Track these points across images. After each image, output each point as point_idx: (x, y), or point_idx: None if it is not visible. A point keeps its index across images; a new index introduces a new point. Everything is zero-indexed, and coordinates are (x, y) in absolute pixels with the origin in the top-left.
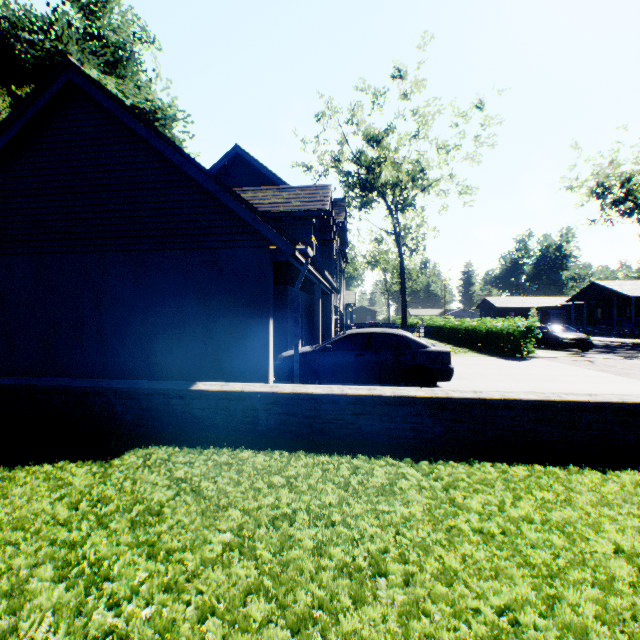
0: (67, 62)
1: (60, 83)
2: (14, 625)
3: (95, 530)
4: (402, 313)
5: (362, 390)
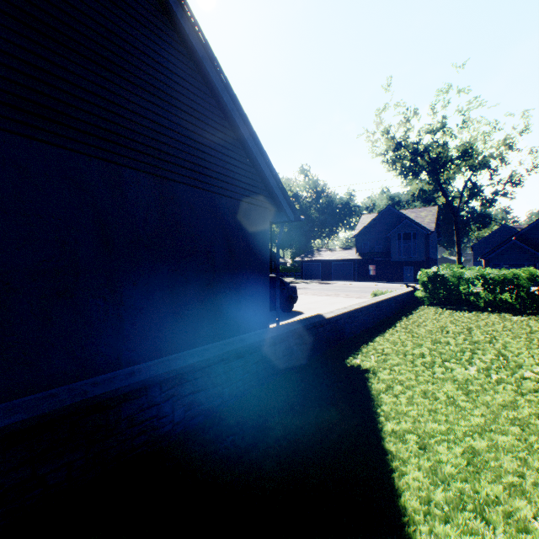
0: None
1: None
2: (525, 376)
3: (460, 370)
4: None
5: (364, 303)
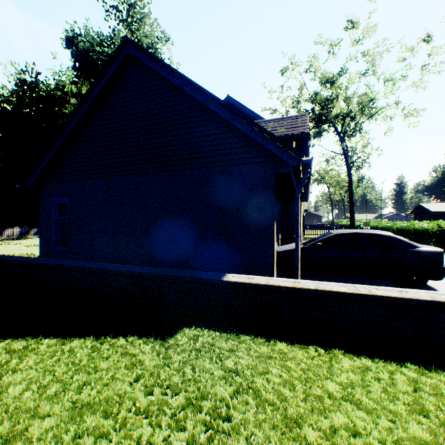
0: (126, 40)
1: (122, 56)
2: None
3: (173, 430)
4: (350, 217)
5: (392, 292)
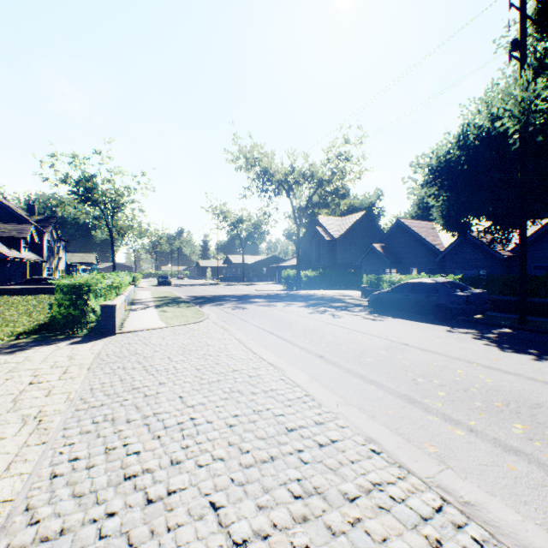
0: None
1: None
2: None
3: None
4: (113, 270)
5: (20, 287)
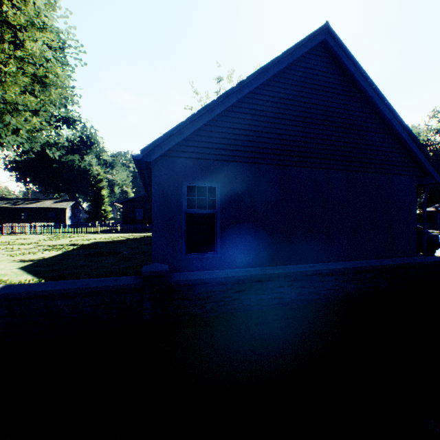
0: (328, 27)
1: (318, 39)
2: None
3: None
4: None
5: None
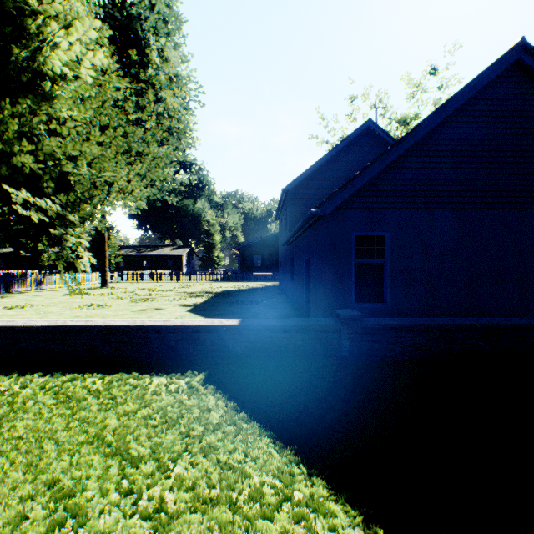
0: (524, 43)
1: (510, 60)
2: None
3: None
4: None
5: None
